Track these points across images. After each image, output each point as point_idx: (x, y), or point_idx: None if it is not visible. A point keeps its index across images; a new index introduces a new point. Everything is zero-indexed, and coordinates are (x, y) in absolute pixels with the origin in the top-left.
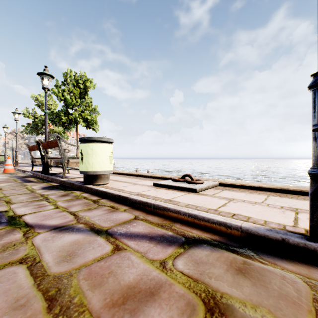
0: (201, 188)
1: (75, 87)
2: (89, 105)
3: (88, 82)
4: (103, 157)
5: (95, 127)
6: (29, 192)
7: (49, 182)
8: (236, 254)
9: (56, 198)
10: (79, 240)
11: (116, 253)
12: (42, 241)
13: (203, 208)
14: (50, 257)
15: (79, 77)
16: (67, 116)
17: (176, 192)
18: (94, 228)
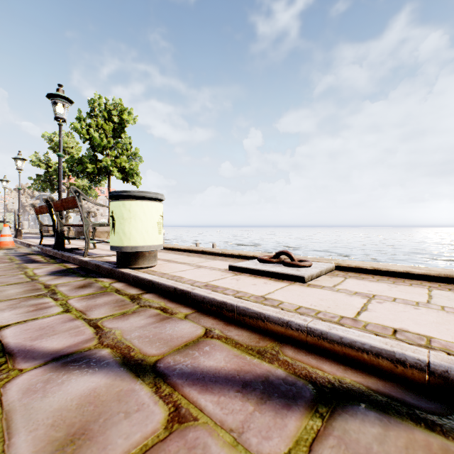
0: (311, 274)
1: (107, 121)
2: (127, 147)
3: (125, 113)
4: (148, 224)
5: (135, 181)
6: (26, 280)
7: (64, 262)
8: (442, 434)
9: (69, 292)
10: (99, 390)
11: (176, 432)
12: (22, 395)
13: (331, 315)
14: (28, 444)
15: (112, 106)
16: (95, 163)
17: (270, 281)
18: (130, 358)
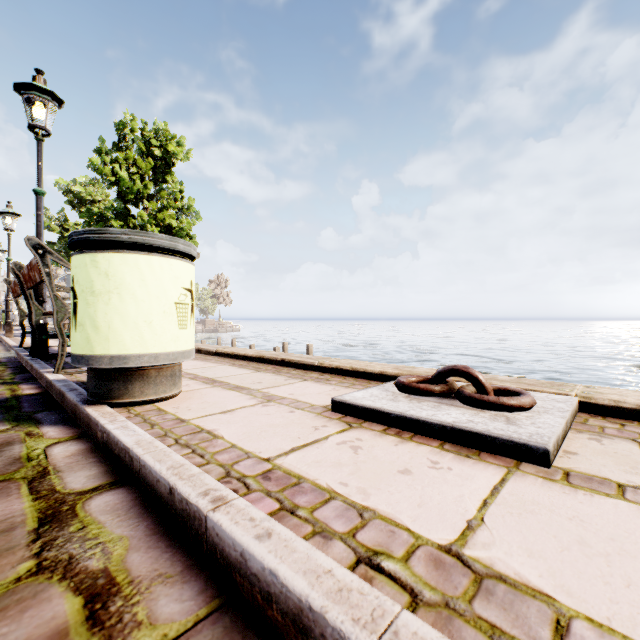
0: (556, 437)
1: (144, 156)
2: (175, 197)
3: (171, 143)
4: (151, 305)
5: None
6: None
7: (24, 381)
8: None
9: None
10: None
11: None
12: None
13: None
14: None
15: (152, 132)
16: (124, 220)
17: (443, 454)
18: None
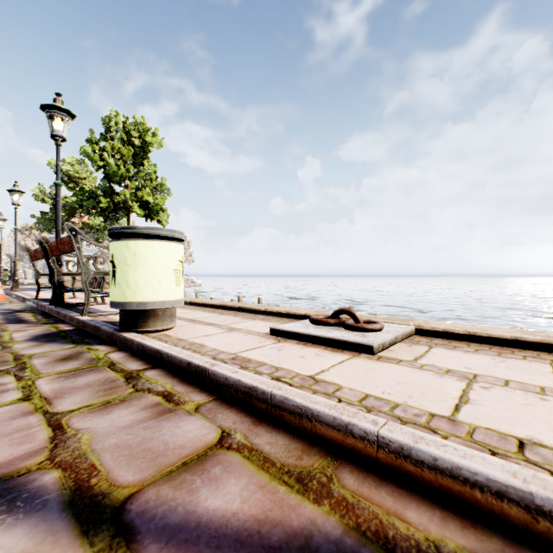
0: (382, 342)
1: (126, 144)
2: (151, 177)
3: (148, 134)
4: (161, 272)
5: (161, 219)
6: None
7: (58, 322)
8: None
9: (44, 366)
10: None
11: None
12: None
13: (414, 412)
14: None
15: (132, 125)
16: (110, 197)
17: (324, 351)
18: (87, 491)
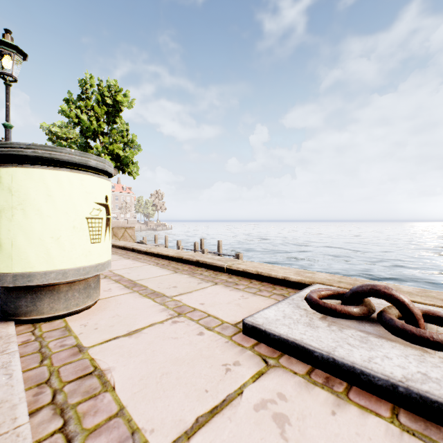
0: None
1: (100, 104)
2: (123, 134)
3: (119, 94)
4: (59, 221)
5: (132, 171)
6: None
7: None
8: None
9: None
10: None
11: None
12: None
13: None
14: None
15: (105, 87)
16: (85, 151)
17: None
18: None
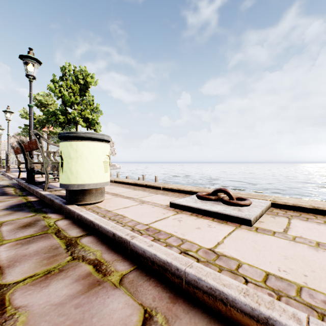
0: (255, 215)
1: (75, 83)
2: (90, 103)
3: (88, 77)
4: (94, 163)
5: (96, 128)
6: None
7: (28, 195)
8: None
9: (8, 233)
10: None
11: None
12: None
13: (321, 298)
14: None
15: (78, 71)
16: (65, 115)
17: (213, 222)
18: None
